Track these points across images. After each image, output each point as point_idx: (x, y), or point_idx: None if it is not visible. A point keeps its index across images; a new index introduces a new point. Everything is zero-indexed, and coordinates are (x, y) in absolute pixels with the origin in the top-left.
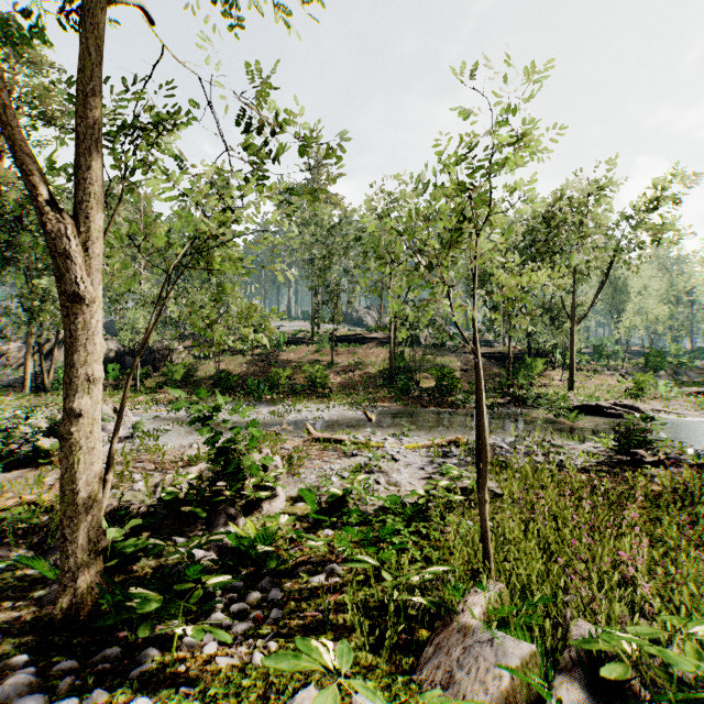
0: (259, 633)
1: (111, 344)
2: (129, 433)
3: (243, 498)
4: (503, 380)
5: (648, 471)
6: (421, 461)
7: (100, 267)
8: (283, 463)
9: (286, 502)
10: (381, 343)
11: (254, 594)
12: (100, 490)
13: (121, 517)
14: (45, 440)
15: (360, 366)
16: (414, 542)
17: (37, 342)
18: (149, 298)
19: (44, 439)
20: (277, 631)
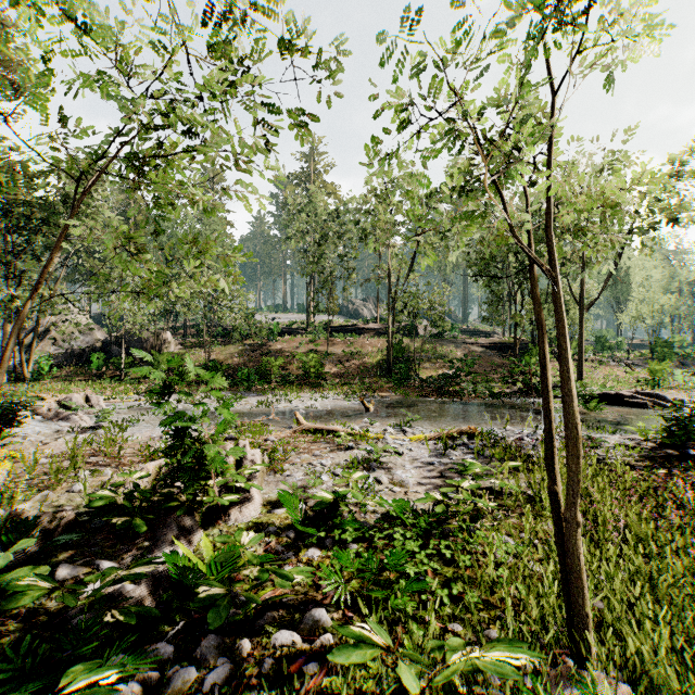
0: None
1: (99, 334)
2: (95, 424)
3: (203, 504)
4: (513, 366)
5: None
6: (430, 455)
7: None
8: (263, 458)
9: (262, 507)
10: (377, 334)
11: (185, 672)
12: None
13: (29, 532)
14: None
15: (356, 356)
16: (433, 570)
17: None
18: (135, 285)
19: None
20: None
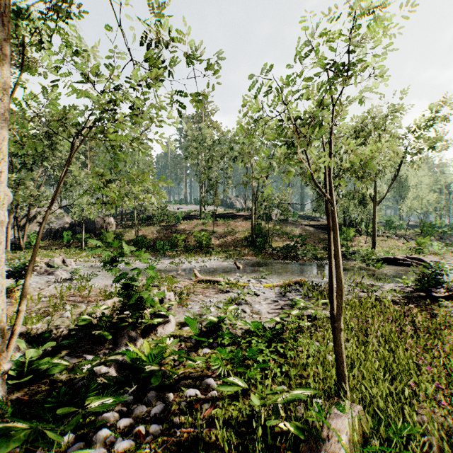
0: (137, 452)
1: (67, 219)
2: (70, 277)
3: (142, 324)
4: None
5: (442, 303)
6: (275, 296)
7: (3, 125)
8: (175, 297)
9: (176, 326)
10: (245, 219)
11: (140, 408)
12: (3, 319)
13: (45, 339)
14: (9, 281)
15: (232, 233)
16: (273, 360)
17: (16, 217)
18: (91, 188)
19: (8, 280)
20: (154, 451)
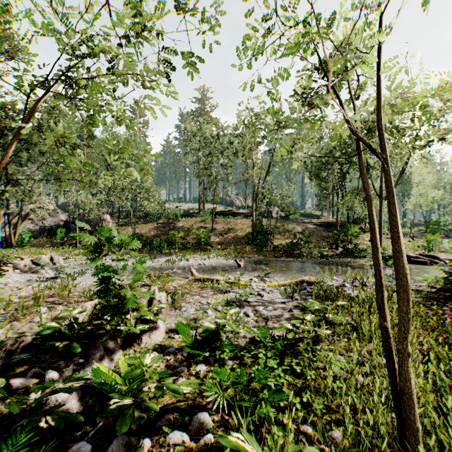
0: None
1: (62, 216)
2: (55, 275)
3: (122, 332)
4: (336, 237)
5: None
6: (282, 296)
7: None
8: (167, 298)
9: (165, 333)
10: (246, 216)
11: None
12: None
13: None
14: None
15: (231, 231)
16: (288, 381)
17: (7, 213)
18: (86, 184)
19: None
20: None
